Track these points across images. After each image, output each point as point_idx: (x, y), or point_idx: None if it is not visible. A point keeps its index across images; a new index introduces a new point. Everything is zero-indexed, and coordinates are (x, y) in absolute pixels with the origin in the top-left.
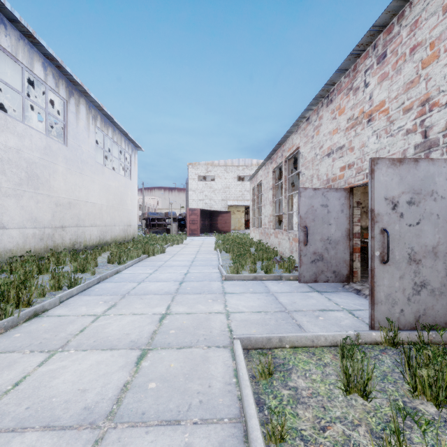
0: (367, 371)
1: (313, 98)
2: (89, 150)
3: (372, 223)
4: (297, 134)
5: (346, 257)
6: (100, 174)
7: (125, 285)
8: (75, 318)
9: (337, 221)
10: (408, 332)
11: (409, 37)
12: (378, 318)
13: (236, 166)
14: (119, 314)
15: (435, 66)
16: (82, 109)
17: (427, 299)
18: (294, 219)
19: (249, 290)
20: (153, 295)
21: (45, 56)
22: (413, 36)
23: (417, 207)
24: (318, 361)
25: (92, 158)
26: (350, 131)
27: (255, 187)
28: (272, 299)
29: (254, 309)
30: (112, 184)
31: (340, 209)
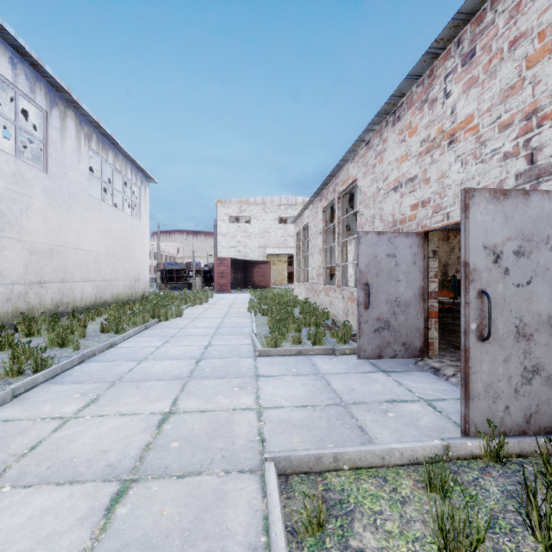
0: (477, 528)
1: (376, 115)
2: (79, 180)
3: (466, 282)
4: (353, 163)
5: (419, 324)
6: (96, 212)
7: (118, 365)
8: (29, 425)
9: (408, 276)
10: (517, 439)
11: (508, 26)
12: (475, 419)
13: (277, 205)
14: (100, 415)
15: (546, 64)
16: (69, 124)
17: (541, 390)
18: (348, 271)
19: (291, 370)
20: (155, 382)
21: (14, 49)
22: (513, 25)
23: (527, 259)
24: (393, 494)
25: (85, 190)
26: (425, 157)
27: (300, 231)
28: (322, 384)
29: (297, 402)
30: (113, 226)
31: (412, 260)
